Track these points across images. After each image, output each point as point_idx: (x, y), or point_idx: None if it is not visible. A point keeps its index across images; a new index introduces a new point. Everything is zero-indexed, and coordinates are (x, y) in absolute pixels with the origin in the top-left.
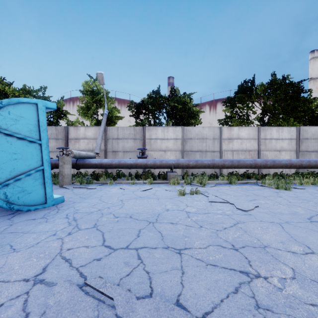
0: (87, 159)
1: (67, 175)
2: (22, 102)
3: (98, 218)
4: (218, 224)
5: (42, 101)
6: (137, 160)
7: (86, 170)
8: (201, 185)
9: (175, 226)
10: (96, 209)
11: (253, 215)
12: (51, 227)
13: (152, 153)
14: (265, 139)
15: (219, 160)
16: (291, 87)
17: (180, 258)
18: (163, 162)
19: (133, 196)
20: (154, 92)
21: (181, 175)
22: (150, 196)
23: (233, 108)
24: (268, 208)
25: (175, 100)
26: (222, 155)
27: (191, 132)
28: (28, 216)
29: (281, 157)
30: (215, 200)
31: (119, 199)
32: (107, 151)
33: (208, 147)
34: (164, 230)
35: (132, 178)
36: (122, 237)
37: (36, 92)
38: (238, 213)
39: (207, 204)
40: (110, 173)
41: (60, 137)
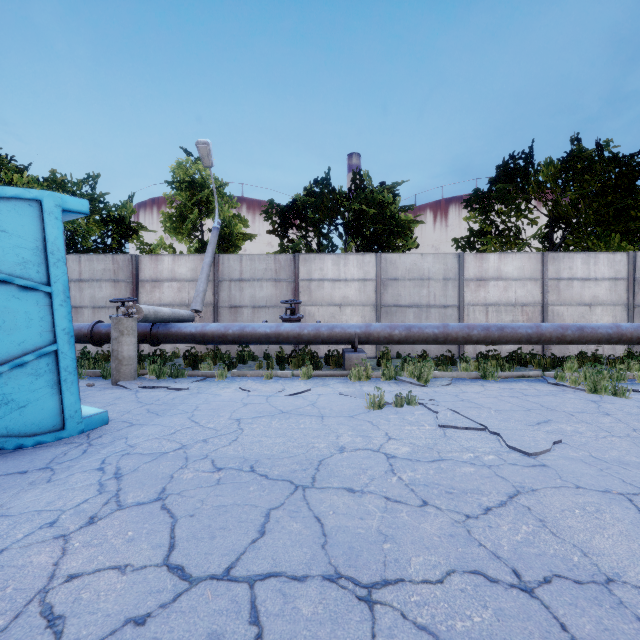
0: (174, 323)
1: (128, 358)
2: (3, 195)
3: (172, 473)
4: (469, 495)
5: (55, 195)
6: (280, 326)
7: (176, 346)
8: (420, 382)
9: (359, 500)
10: (175, 445)
11: (553, 469)
12: (53, 499)
13: (313, 310)
14: (558, 279)
15: (459, 326)
16: (616, 167)
17: (369, 623)
18: (335, 331)
19: (266, 409)
20: (319, 182)
21: (375, 356)
22: (304, 410)
23: (487, 213)
24: (584, 447)
25: (363, 198)
26: (463, 314)
27: (395, 266)
28: (12, 464)
29: (595, 318)
30: (454, 424)
31: (233, 418)
32: (218, 307)
33: (433, 297)
34: (329, 515)
35: (269, 365)
36: (220, 535)
37: (77, 185)
38: (515, 462)
39: (436, 435)
40: (224, 353)
41: (123, 278)
